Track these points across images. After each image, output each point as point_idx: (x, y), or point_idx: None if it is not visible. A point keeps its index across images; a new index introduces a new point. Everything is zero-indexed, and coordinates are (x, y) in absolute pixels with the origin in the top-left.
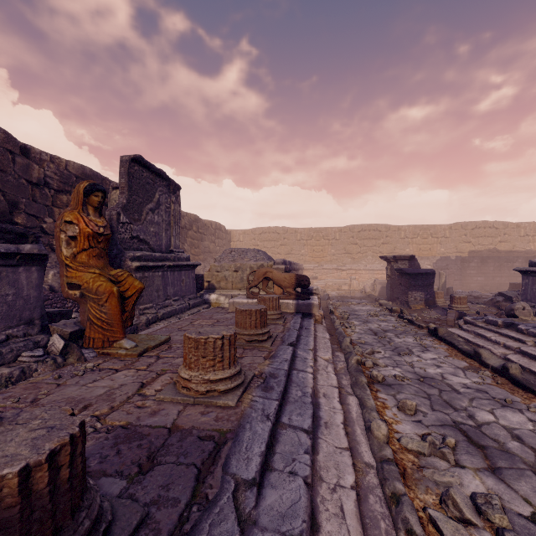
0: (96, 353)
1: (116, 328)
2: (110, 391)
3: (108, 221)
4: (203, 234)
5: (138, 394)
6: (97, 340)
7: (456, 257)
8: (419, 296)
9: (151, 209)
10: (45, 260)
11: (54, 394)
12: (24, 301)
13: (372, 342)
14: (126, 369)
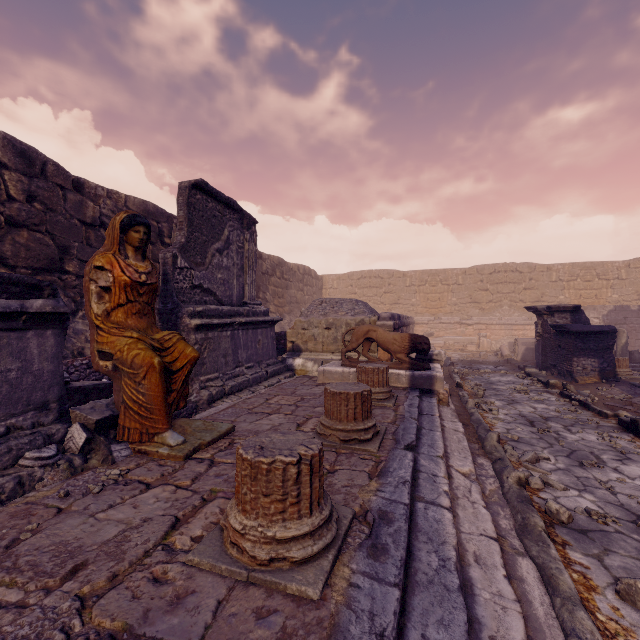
0: (131, 449)
1: (158, 416)
2: (123, 533)
3: (162, 266)
4: (288, 280)
5: (163, 546)
6: (133, 431)
7: (639, 307)
8: (590, 365)
9: (218, 250)
10: (65, 321)
11: (45, 531)
12: (35, 377)
13: (529, 438)
14: (160, 485)
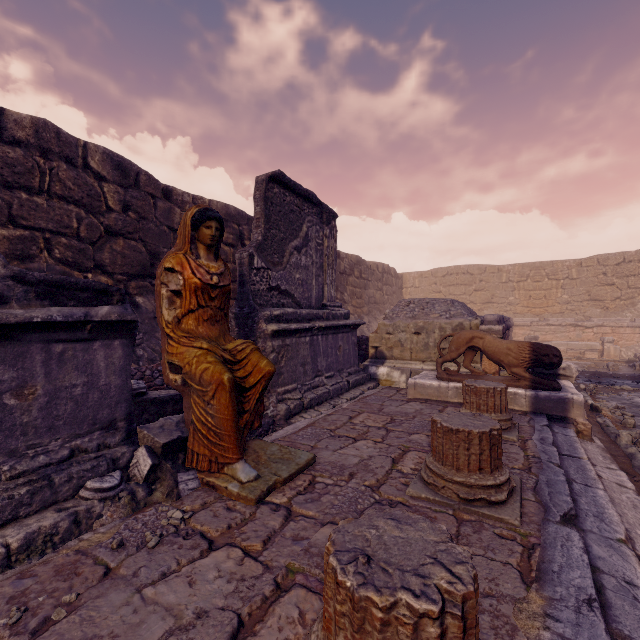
0: (199, 480)
1: (227, 443)
2: (168, 638)
3: (238, 267)
4: (366, 279)
5: None
6: (202, 457)
7: None
8: None
9: (296, 248)
10: (134, 330)
11: (81, 609)
12: (101, 393)
13: None
14: (225, 545)
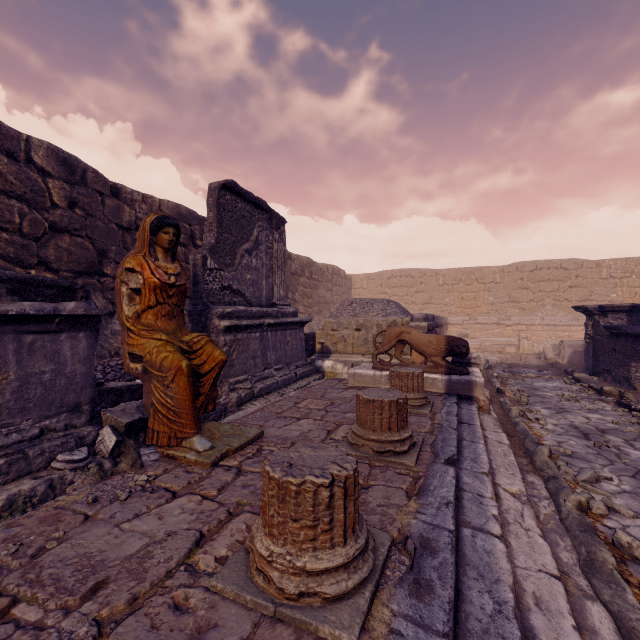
0: (160, 453)
1: (185, 420)
2: (147, 548)
3: (192, 268)
4: (317, 280)
5: (185, 566)
6: (162, 435)
7: None
8: None
9: (247, 251)
10: (97, 323)
11: (71, 540)
12: (68, 379)
13: (585, 453)
14: (187, 494)
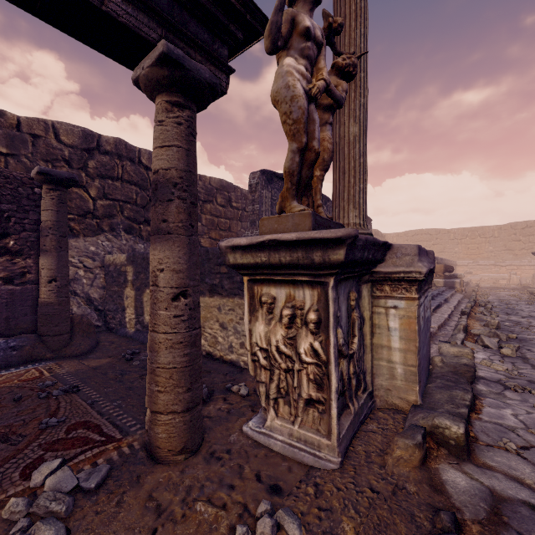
0: None
1: None
2: None
3: None
4: None
5: None
6: None
7: None
8: None
9: None
10: None
11: None
12: None
13: (493, 301)
14: None
